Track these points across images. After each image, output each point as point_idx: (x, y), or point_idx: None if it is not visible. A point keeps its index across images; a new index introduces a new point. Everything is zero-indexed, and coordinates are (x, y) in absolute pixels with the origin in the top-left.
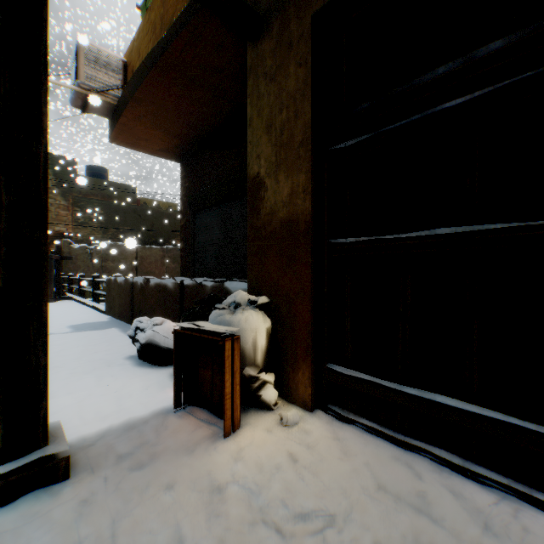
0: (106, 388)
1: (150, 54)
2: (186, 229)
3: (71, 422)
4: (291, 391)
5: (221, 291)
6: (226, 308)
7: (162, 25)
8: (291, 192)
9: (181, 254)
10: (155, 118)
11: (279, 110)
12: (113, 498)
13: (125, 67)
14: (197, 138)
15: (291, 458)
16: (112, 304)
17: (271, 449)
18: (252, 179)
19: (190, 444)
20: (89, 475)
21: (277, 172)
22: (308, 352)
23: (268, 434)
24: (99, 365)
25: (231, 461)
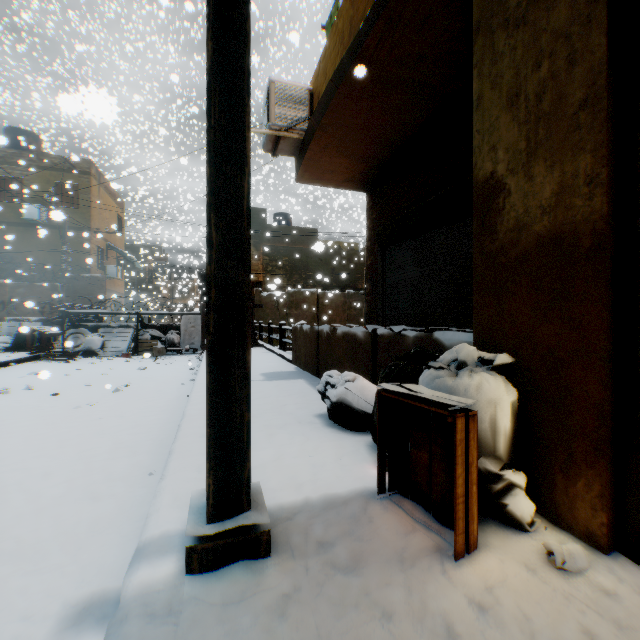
0: (299, 449)
1: (338, 68)
2: (373, 269)
3: (268, 484)
4: (559, 508)
5: (428, 343)
6: (444, 367)
7: (351, 29)
8: (559, 189)
9: (367, 298)
10: (342, 144)
11: (532, 67)
12: (317, 605)
13: (311, 96)
14: (387, 157)
15: (587, 638)
16: (298, 354)
17: (542, 606)
18: (480, 184)
19: (406, 555)
20: (289, 559)
21: (529, 164)
22: (599, 451)
23: (529, 575)
24: (290, 420)
25: (474, 604)
